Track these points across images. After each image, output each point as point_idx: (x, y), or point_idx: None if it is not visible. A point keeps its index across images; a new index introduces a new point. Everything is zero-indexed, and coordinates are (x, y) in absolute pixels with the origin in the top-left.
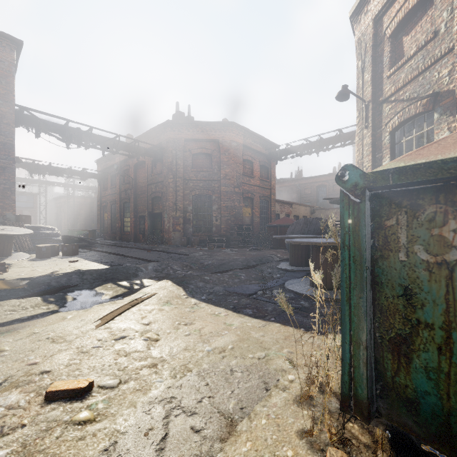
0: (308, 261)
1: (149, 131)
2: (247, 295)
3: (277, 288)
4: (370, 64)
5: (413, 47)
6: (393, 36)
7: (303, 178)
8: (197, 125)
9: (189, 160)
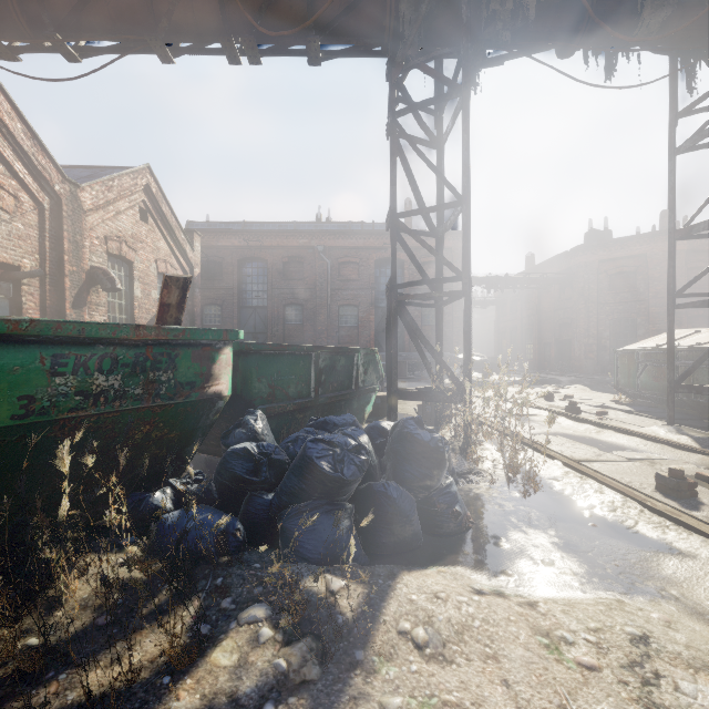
0: None
1: (556, 256)
2: None
3: None
4: None
5: None
6: None
7: None
8: (615, 243)
9: (605, 282)
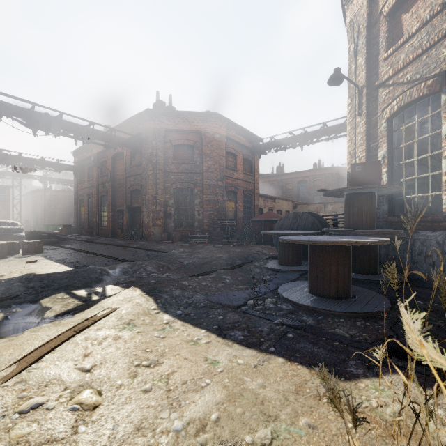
0: (300, 260)
1: (127, 120)
2: (234, 307)
3: (270, 295)
4: (364, 46)
5: (414, 24)
6: (391, 15)
7: (284, 174)
8: (178, 115)
9: (170, 151)
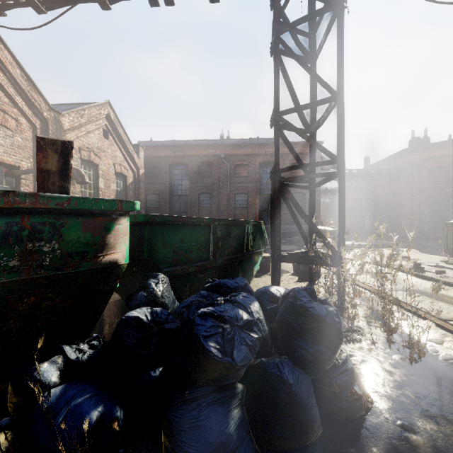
0: None
1: (387, 157)
2: None
3: None
4: None
5: None
6: None
7: None
8: (433, 146)
9: (425, 174)
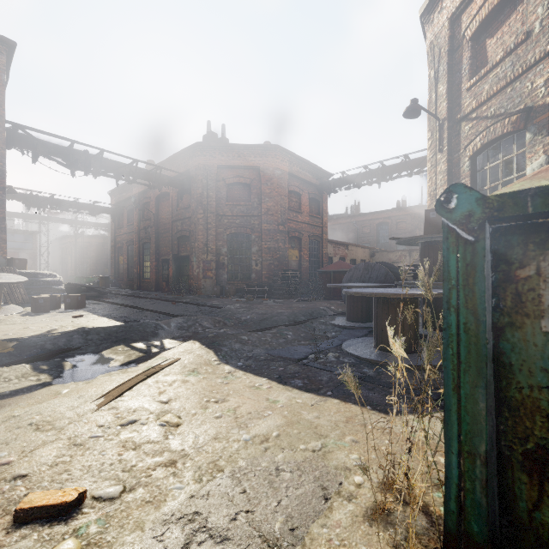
0: (370, 316)
1: (174, 155)
2: (295, 360)
3: (333, 350)
4: (445, 74)
5: (499, 52)
6: (474, 39)
7: (360, 214)
8: (233, 148)
9: (223, 191)
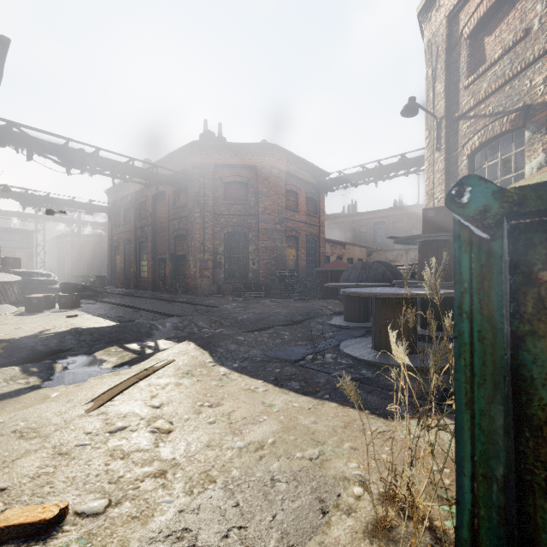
0: (368, 315)
1: (171, 154)
2: (292, 361)
3: (330, 351)
4: (443, 72)
5: (498, 50)
6: (472, 37)
7: (357, 214)
8: (230, 147)
9: (220, 190)
